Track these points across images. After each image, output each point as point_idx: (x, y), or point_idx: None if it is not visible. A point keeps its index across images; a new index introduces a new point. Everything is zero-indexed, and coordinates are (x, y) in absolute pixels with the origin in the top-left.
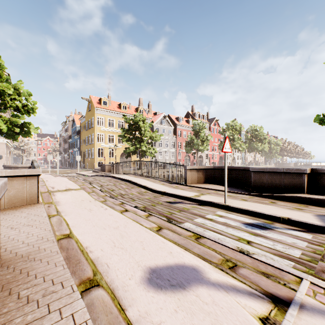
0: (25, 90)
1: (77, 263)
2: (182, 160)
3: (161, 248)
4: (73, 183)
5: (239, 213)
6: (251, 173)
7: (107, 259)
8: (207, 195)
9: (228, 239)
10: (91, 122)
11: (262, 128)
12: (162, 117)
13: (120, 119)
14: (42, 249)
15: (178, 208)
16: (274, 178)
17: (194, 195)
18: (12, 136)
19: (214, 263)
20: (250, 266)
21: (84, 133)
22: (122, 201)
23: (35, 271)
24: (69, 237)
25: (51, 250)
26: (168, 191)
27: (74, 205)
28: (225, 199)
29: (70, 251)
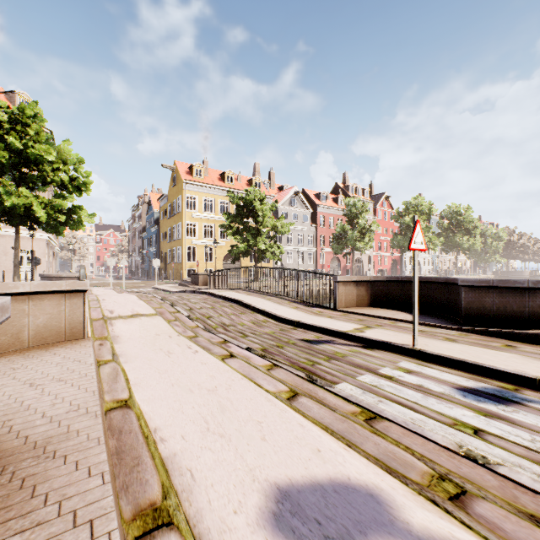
0: (75, 154)
1: (135, 466)
2: (327, 266)
3: (297, 439)
4: (145, 303)
5: (444, 365)
6: (461, 289)
7: (193, 459)
8: (378, 329)
9: (432, 422)
10: (177, 204)
11: (470, 209)
12: (293, 193)
13: (223, 198)
14: (74, 432)
15: (325, 354)
16: (508, 299)
17: (353, 329)
18: (55, 229)
19: (413, 484)
20: (498, 496)
21: (166, 222)
22: (224, 338)
23: (48, 486)
24: (127, 407)
25: (89, 434)
26: (305, 320)
27: (142, 344)
28: (415, 338)
29: (124, 436)
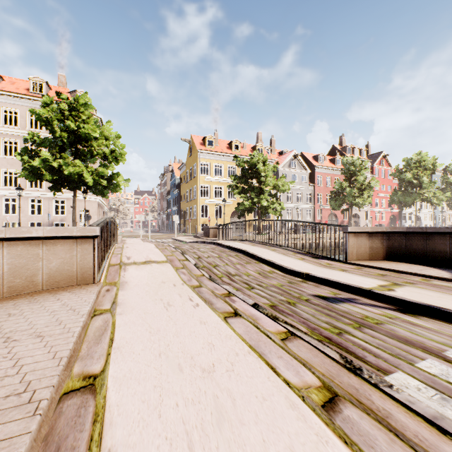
0: (114, 132)
1: None
2: (324, 222)
3: None
4: (159, 251)
5: None
6: None
7: None
8: (410, 287)
9: None
10: (193, 170)
11: None
12: (292, 156)
13: (230, 163)
14: None
15: (351, 318)
16: None
17: (378, 286)
18: (101, 192)
19: None
20: None
21: (184, 186)
22: (228, 290)
23: None
24: (90, 391)
25: None
26: (314, 272)
27: (145, 292)
28: None
29: None
